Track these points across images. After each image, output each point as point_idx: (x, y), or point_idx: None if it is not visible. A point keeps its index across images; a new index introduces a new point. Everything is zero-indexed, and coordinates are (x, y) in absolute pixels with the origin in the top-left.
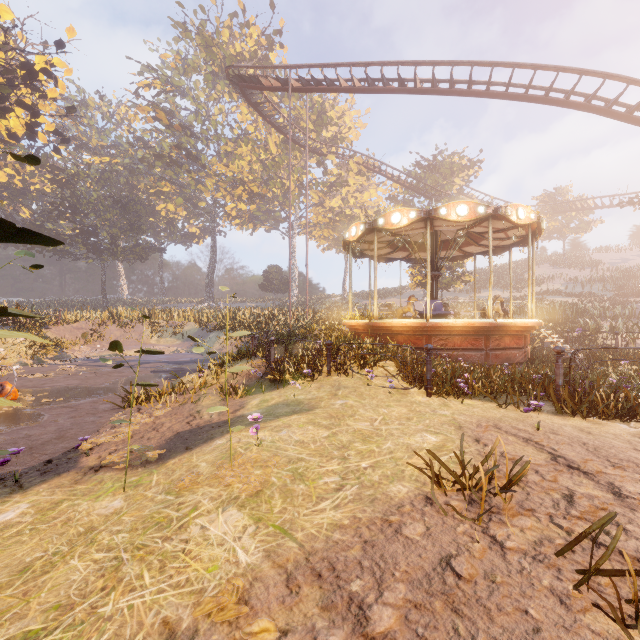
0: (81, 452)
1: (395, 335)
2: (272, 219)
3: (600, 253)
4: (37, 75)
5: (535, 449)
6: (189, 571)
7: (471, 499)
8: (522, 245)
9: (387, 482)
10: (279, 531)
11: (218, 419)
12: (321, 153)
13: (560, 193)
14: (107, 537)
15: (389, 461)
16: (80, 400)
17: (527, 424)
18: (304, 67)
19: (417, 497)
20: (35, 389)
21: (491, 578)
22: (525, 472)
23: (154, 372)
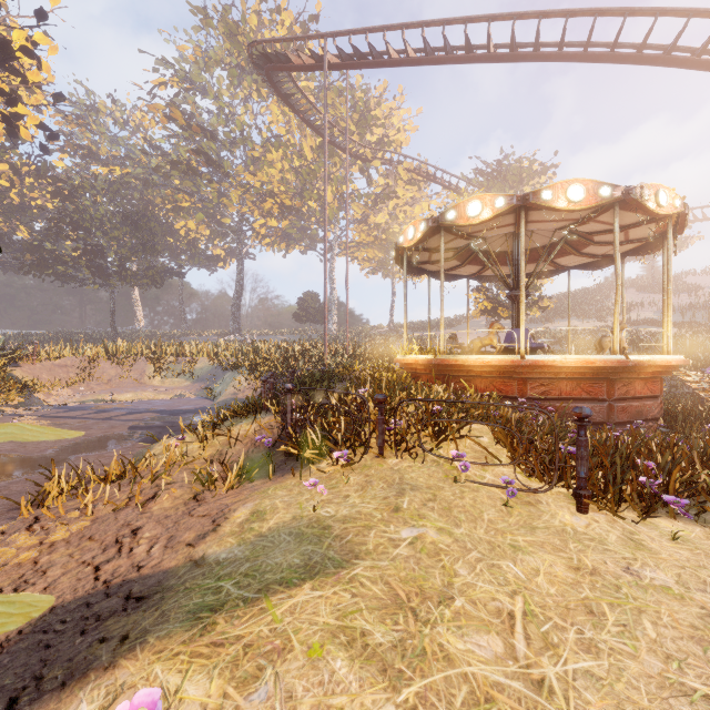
0: None
1: (471, 378)
2: (308, 239)
3: (695, 276)
4: (11, 50)
5: None
6: None
7: None
8: (642, 253)
9: None
10: None
11: (157, 562)
12: (365, 158)
13: None
14: None
15: None
16: None
17: None
18: (343, 34)
19: None
20: None
21: None
22: None
23: (133, 429)
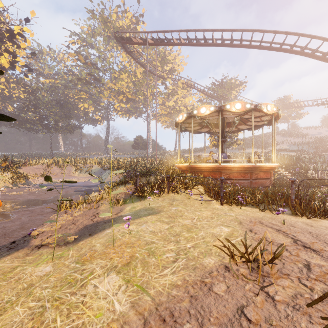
0: (32, 236)
1: (202, 172)
2: (138, 112)
3: (306, 129)
4: (15, 36)
5: (283, 236)
6: (84, 317)
7: (251, 267)
8: (268, 125)
9: (202, 256)
10: (140, 289)
11: (108, 217)
12: (163, 78)
13: (286, 99)
14: (39, 291)
15: (203, 243)
16: (35, 207)
17: (277, 221)
18: (155, 32)
19: (220, 266)
20: (11, 200)
21: (269, 322)
22: (282, 251)
23: (76, 191)
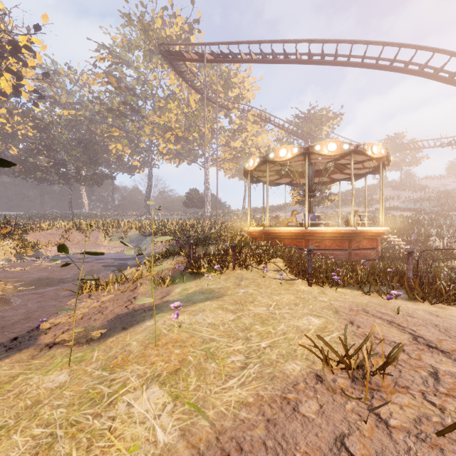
0: (41, 331)
1: (282, 239)
2: (192, 155)
3: (426, 180)
4: (20, 49)
5: (398, 330)
6: (112, 451)
7: (354, 376)
8: (374, 173)
9: (283, 361)
10: (193, 409)
11: (149, 304)
12: (227, 108)
13: (398, 137)
14: (48, 411)
15: (283, 341)
16: (47, 288)
17: (388, 308)
18: (215, 44)
19: (309, 375)
20: (14, 279)
21: None
22: (398, 354)
23: (104, 266)
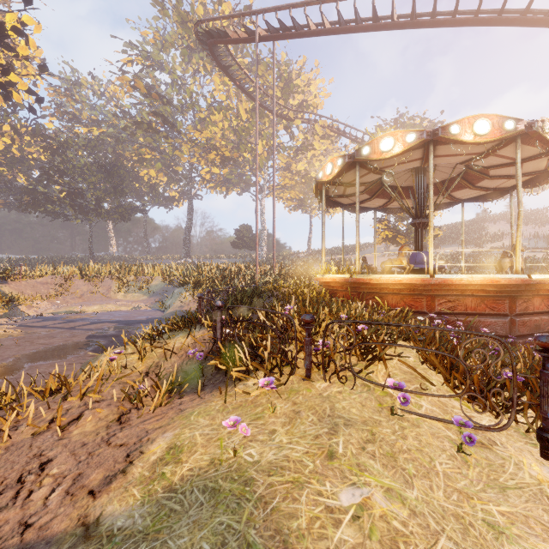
0: None
1: (383, 294)
2: (243, 183)
3: None
4: (3, 29)
5: None
6: None
7: None
8: (530, 186)
9: None
10: None
11: (47, 519)
12: (288, 118)
13: None
14: None
15: None
16: None
17: None
18: (271, 10)
19: None
20: None
21: None
22: None
23: (90, 338)
